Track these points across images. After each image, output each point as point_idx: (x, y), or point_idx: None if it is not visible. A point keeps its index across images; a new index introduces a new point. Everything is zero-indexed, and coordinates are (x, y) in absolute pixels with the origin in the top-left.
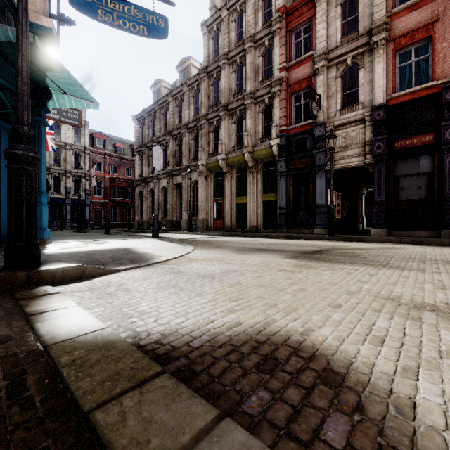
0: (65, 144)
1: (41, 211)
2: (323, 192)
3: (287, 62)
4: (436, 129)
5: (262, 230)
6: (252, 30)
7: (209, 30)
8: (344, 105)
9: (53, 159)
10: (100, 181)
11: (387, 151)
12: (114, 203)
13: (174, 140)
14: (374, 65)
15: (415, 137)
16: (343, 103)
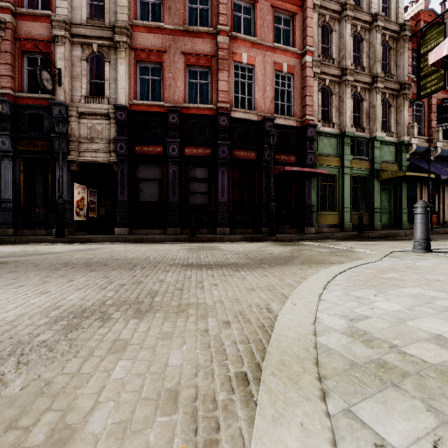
0: None
1: None
2: (64, 185)
3: (15, 5)
4: (165, 143)
5: None
6: None
7: None
8: (92, 93)
9: None
10: None
11: (130, 153)
12: None
13: None
14: (118, 64)
15: (150, 146)
16: (90, 90)
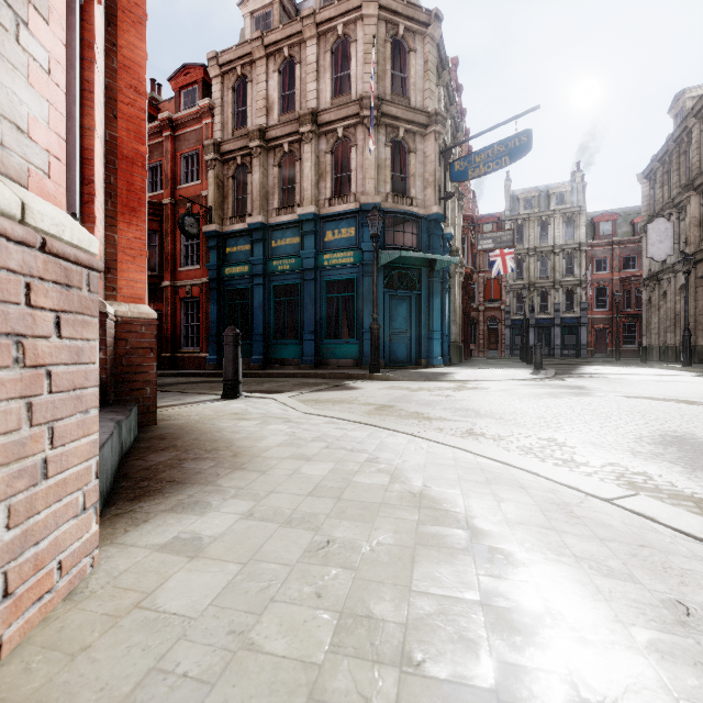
0: (552, 248)
1: (433, 345)
2: None
3: None
4: None
5: None
6: None
7: None
8: None
9: (539, 271)
10: (603, 286)
11: None
12: (629, 317)
13: (700, 194)
14: None
15: None
16: None
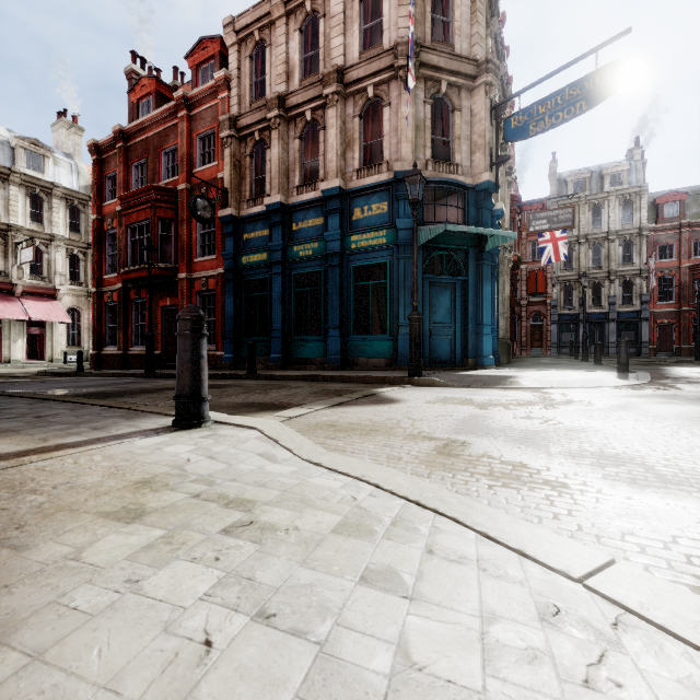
0: (606, 234)
1: (482, 341)
2: None
3: None
4: None
5: None
6: None
7: None
8: None
9: (591, 261)
10: (668, 275)
11: None
12: None
13: None
14: None
15: None
16: None
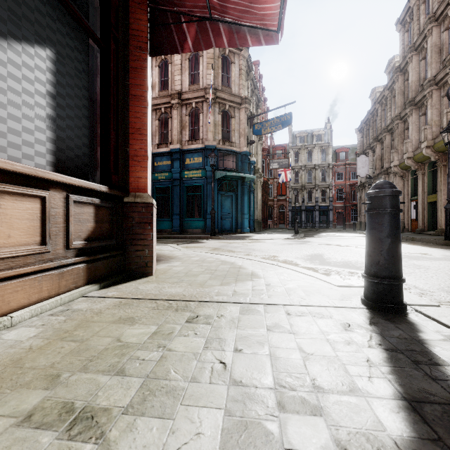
0: (314, 166)
1: (244, 221)
2: None
3: None
4: None
5: None
6: (436, 6)
7: (403, 25)
8: None
9: (307, 179)
10: (341, 188)
11: None
12: (354, 206)
13: (381, 144)
14: None
15: None
16: None
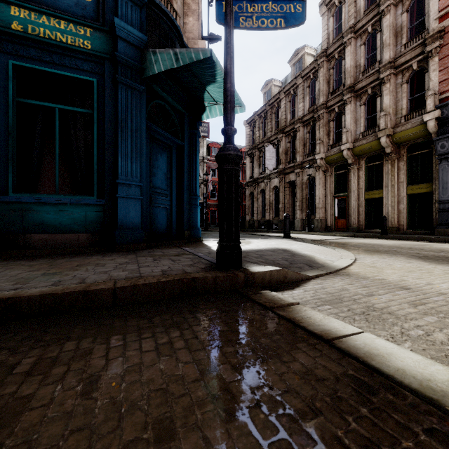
0: None
1: (196, 213)
2: None
3: None
4: None
5: (407, 232)
6: None
7: (328, 8)
8: None
9: None
10: (214, 185)
11: None
12: None
13: (286, 137)
14: None
15: None
16: None
